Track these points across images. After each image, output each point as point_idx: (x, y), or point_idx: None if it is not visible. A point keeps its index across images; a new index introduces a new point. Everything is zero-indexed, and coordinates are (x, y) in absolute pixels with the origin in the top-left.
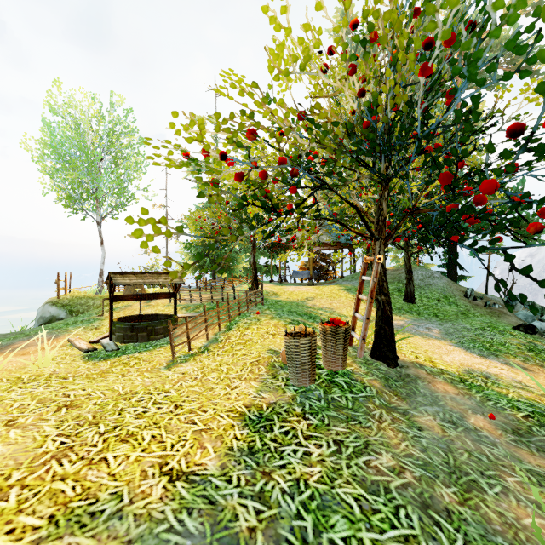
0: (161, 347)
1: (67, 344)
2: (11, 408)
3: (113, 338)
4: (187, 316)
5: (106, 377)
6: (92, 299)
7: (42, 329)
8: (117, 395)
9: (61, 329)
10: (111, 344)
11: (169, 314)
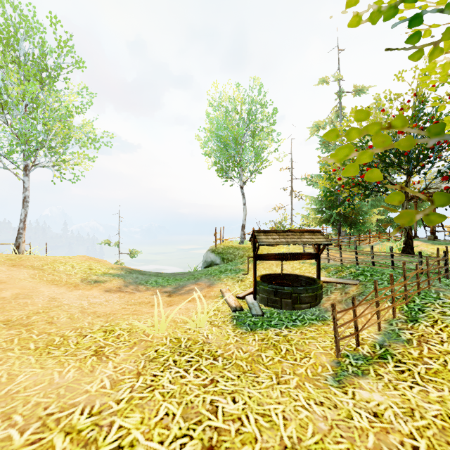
0: (311, 325)
1: (219, 295)
2: (155, 418)
3: (257, 298)
4: (332, 281)
5: (256, 374)
6: (237, 249)
7: (204, 273)
8: (280, 446)
9: (216, 277)
10: (255, 305)
11: (310, 277)
